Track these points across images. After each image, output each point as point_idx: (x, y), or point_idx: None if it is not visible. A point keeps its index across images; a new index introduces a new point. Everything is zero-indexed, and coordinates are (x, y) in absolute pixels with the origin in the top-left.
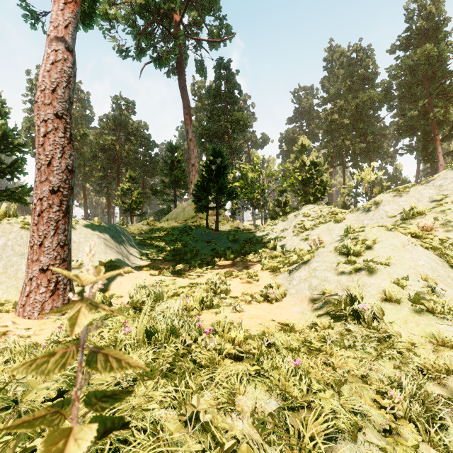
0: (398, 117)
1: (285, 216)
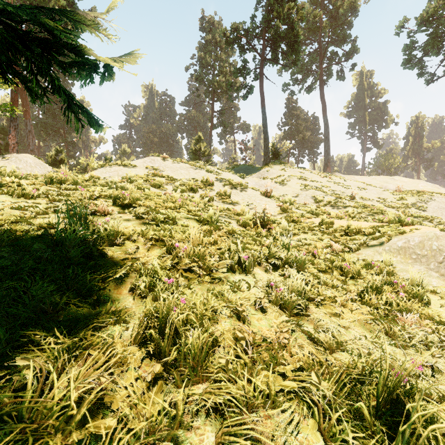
0: None
1: None
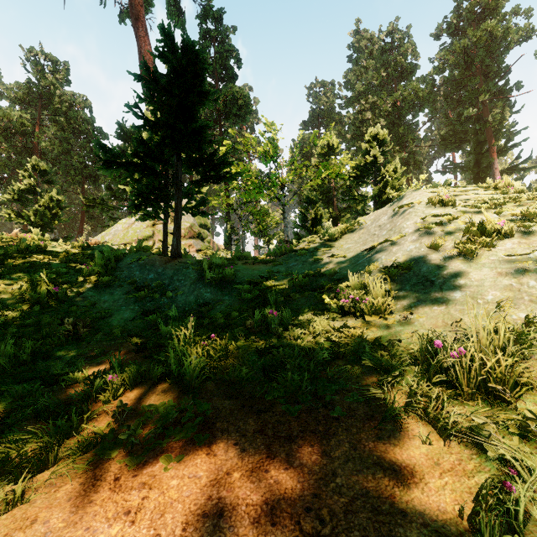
0: (435, 131)
1: (352, 222)
